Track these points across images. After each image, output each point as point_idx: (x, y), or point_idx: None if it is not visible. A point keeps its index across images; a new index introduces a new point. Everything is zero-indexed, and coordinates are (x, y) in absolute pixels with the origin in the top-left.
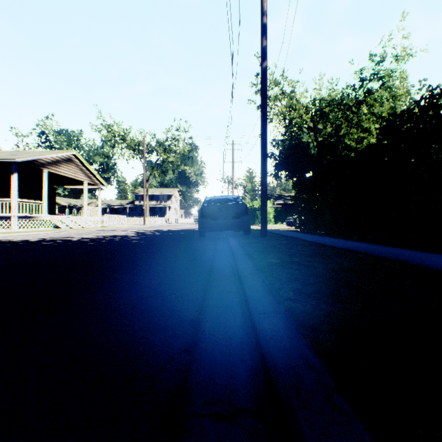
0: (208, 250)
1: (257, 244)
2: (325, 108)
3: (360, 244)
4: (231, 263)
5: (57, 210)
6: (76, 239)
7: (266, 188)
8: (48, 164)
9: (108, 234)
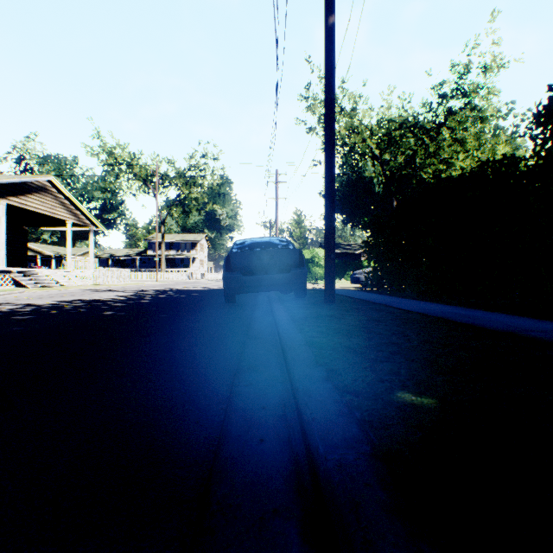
0: (233, 334)
1: (328, 320)
2: (395, 131)
3: (514, 318)
4: (282, 388)
5: (39, 262)
6: (7, 309)
7: (333, 222)
8: (7, 192)
9: (82, 297)
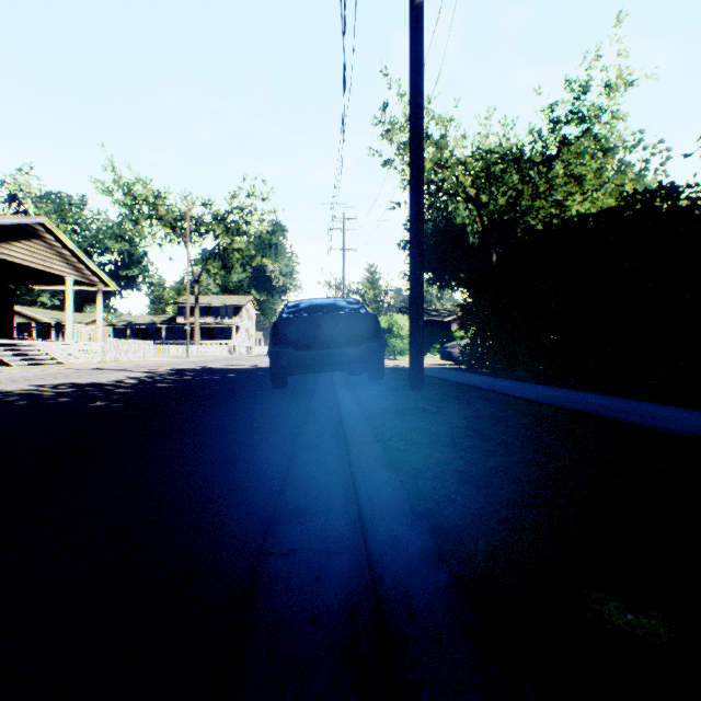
0: (276, 441)
1: (420, 418)
2: (495, 165)
3: (687, 413)
4: (351, 561)
5: (35, 332)
6: None
7: (422, 276)
8: None
9: (77, 379)
